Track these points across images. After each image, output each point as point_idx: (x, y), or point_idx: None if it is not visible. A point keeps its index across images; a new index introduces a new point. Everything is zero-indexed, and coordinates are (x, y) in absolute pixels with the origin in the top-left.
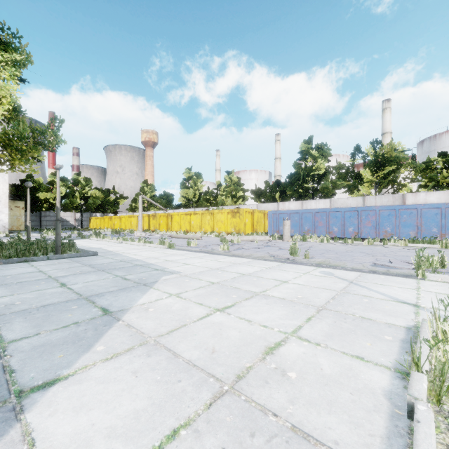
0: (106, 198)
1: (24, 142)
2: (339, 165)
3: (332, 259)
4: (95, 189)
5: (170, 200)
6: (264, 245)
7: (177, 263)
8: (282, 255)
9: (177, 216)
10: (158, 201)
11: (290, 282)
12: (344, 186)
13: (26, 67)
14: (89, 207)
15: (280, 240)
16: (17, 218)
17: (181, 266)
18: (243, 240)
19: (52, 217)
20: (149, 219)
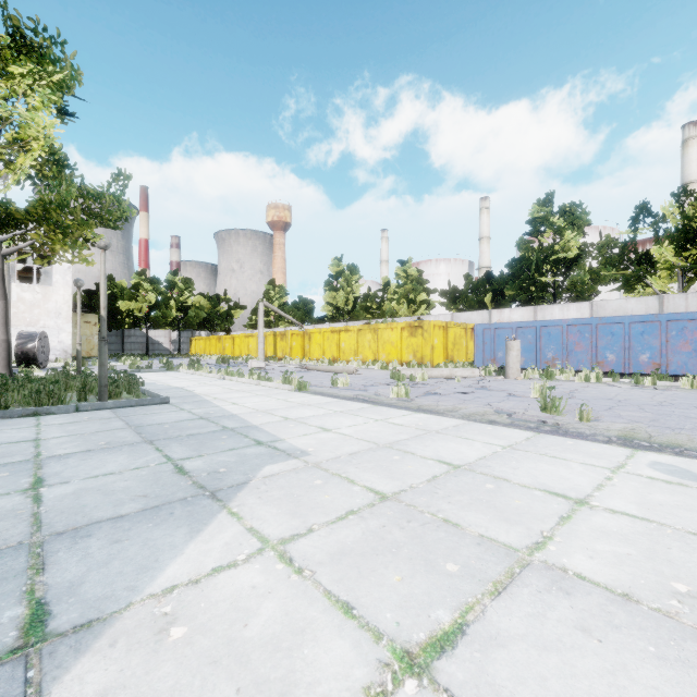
0: (215, 309)
1: (68, 214)
2: (607, 241)
3: (647, 426)
4: (198, 295)
5: (309, 310)
6: (475, 387)
7: (306, 426)
8: (521, 409)
9: (319, 334)
10: (290, 312)
11: (597, 504)
12: (614, 278)
13: (72, 91)
14: (190, 322)
15: (501, 378)
16: (88, 339)
17: (312, 434)
18: (431, 376)
19: (139, 337)
20: (274, 339)
